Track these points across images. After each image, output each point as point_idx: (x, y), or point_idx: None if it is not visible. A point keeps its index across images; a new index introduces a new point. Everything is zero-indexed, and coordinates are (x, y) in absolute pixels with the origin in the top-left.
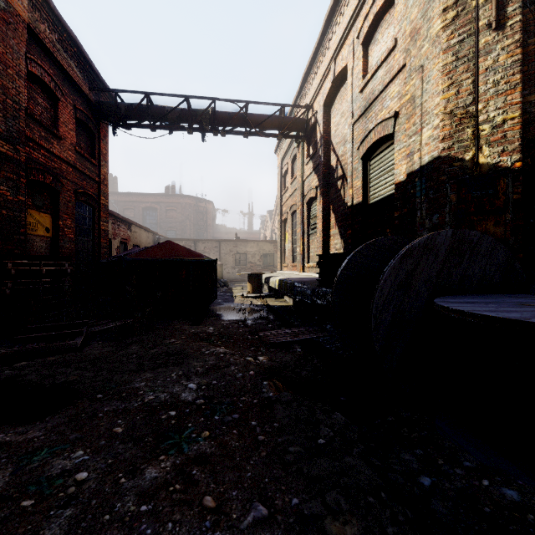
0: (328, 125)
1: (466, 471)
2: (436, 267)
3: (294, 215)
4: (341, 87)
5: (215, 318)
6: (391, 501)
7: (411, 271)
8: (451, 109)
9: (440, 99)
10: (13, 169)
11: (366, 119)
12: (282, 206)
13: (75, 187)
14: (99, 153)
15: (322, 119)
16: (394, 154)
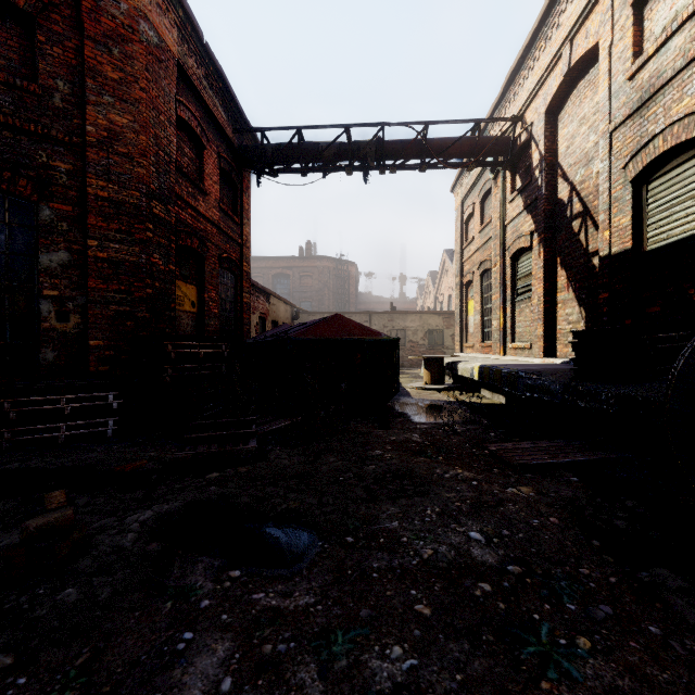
0: (553, 141)
1: None
2: None
3: (485, 275)
4: (580, 80)
5: (403, 420)
6: None
7: None
8: None
9: None
10: (165, 233)
11: (642, 120)
12: (462, 264)
13: (219, 252)
14: (241, 209)
15: (543, 132)
16: None
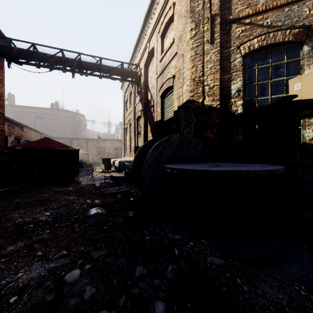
0: (147, 77)
1: (165, 232)
2: (172, 150)
3: (131, 125)
4: (153, 57)
5: (76, 184)
6: (125, 243)
7: (161, 152)
8: (194, 78)
9: (189, 72)
10: None
11: (162, 77)
12: (125, 120)
13: None
14: None
15: (143, 73)
16: (173, 96)
